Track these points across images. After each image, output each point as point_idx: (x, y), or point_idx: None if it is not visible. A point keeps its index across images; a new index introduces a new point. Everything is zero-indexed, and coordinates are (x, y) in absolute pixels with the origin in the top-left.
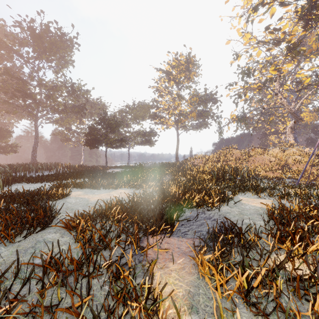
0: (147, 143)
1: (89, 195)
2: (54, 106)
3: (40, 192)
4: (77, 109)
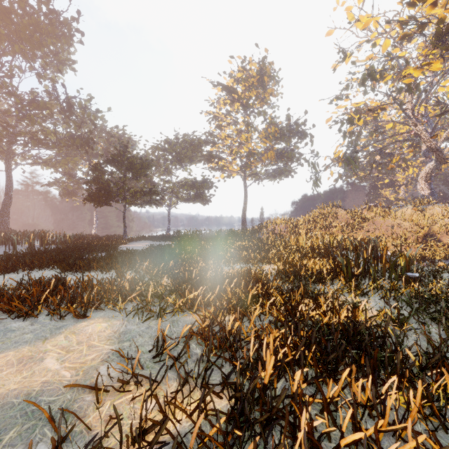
0: (197, 199)
1: None
2: (34, 134)
3: None
4: (78, 140)
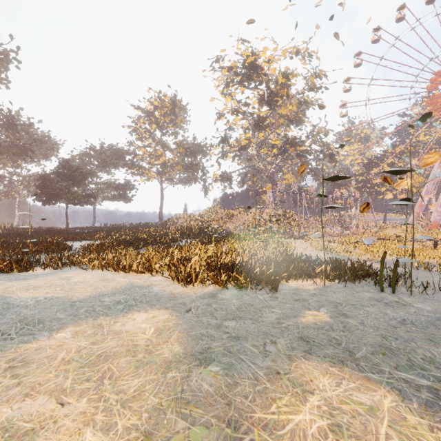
0: (121, 198)
1: (77, 243)
2: None
3: (42, 239)
4: (16, 149)
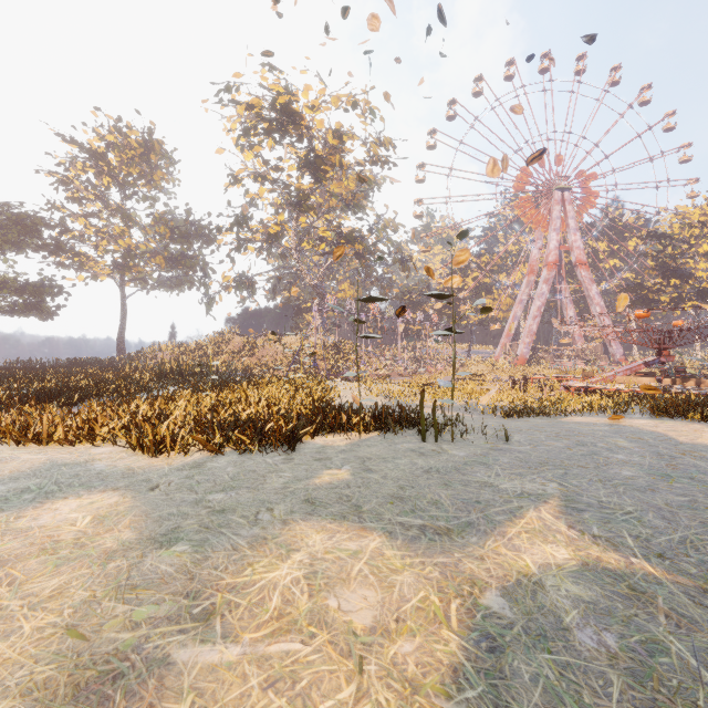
0: (31, 311)
1: None
2: None
3: None
4: None
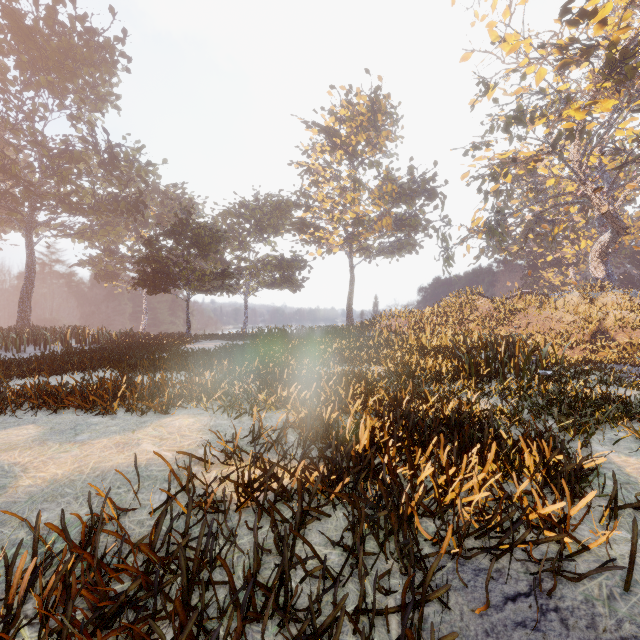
0: (285, 284)
1: (48, 445)
2: (66, 196)
3: None
4: (123, 204)
